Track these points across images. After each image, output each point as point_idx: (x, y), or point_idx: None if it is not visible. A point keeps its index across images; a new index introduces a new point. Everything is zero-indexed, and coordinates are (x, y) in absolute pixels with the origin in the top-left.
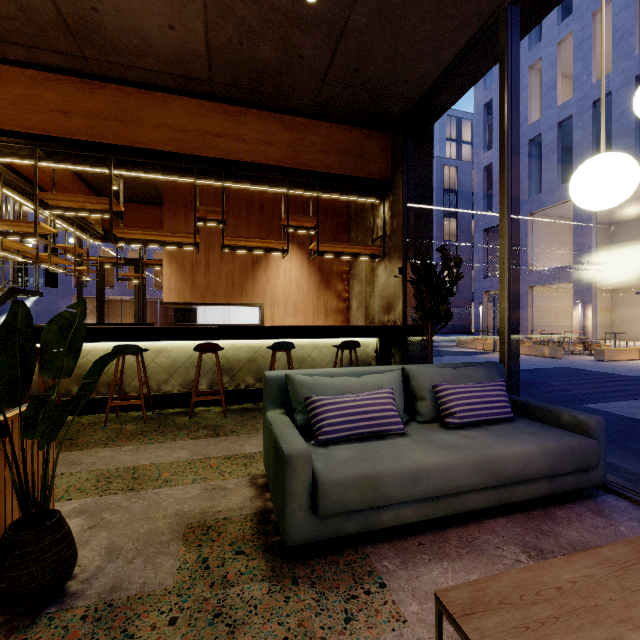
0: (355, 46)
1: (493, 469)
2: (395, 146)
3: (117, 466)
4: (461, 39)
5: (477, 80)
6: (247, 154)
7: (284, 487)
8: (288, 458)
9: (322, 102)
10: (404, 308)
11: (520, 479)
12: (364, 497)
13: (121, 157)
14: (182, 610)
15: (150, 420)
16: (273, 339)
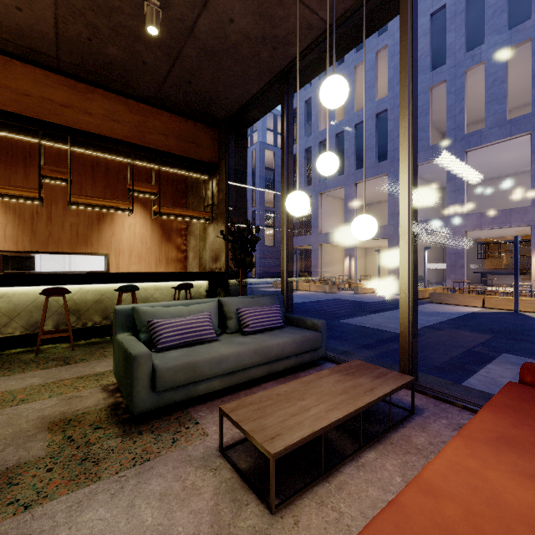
0: (188, 67)
1: (265, 353)
2: (221, 139)
3: None
4: (261, 82)
5: (273, 108)
6: (94, 126)
7: (132, 376)
8: (135, 357)
9: (163, 97)
10: (227, 259)
11: (280, 357)
12: (187, 376)
13: None
14: (56, 463)
15: None
16: (119, 283)
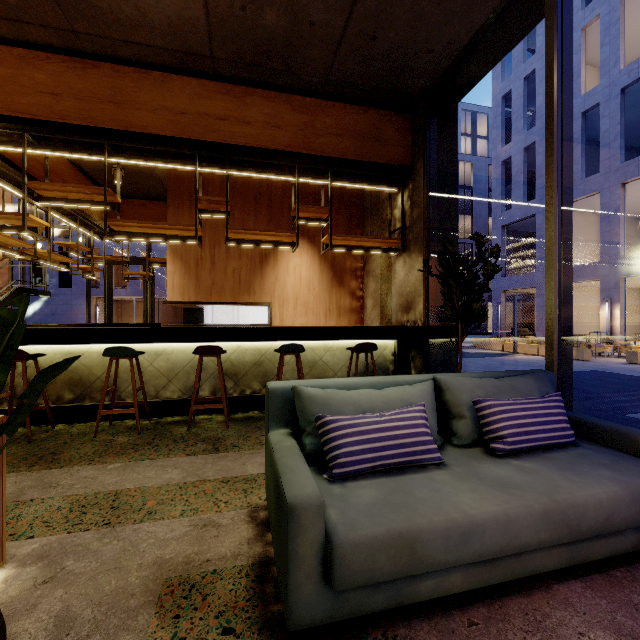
0: (373, 7)
1: (568, 520)
2: (415, 128)
3: (97, 490)
4: None
5: (512, 46)
6: (253, 138)
7: (286, 549)
8: (292, 509)
9: (335, 79)
10: (426, 307)
11: (602, 532)
12: (396, 564)
13: (116, 143)
14: None
15: (145, 430)
16: (281, 341)
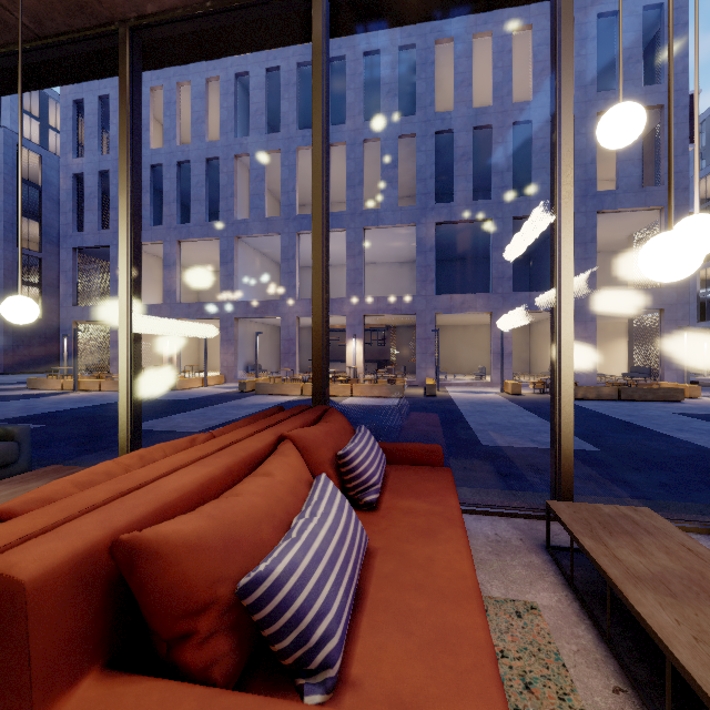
0: None
1: None
2: None
3: None
4: None
5: None
6: None
7: None
8: None
9: None
10: None
11: None
12: None
13: None
14: None
15: None
16: None
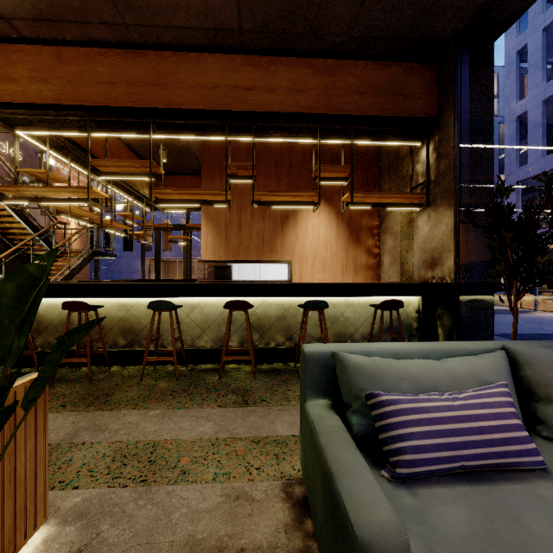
0: None
1: None
2: (443, 76)
3: (138, 439)
4: None
5: None
6: (277, 104)
7: None
8: (365, 550)
9: (358, 35)
10: (456, 262)
11: None
12: None
13: (159, 120)
14: None
15: (182, 377)
16: (303, 296)
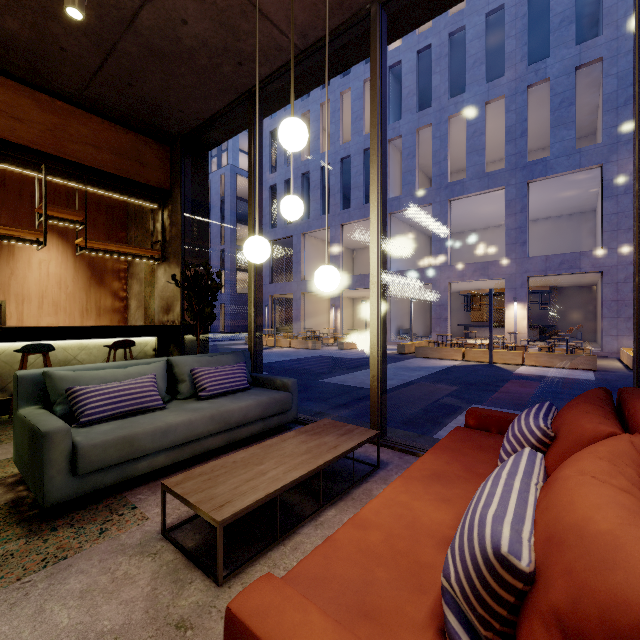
0: (127, 65)
1: (224, 419)
2: (174, 160)
3: None
4: (224, 99)
5: (241, 131)
6: None
7: (42, 459)
8: (47, 434)
9: (91, 97)
10: (182, 309)
11: (243, 423)
12: (121, 453)
13: None
14: None
15: None
16: (23, 342)
